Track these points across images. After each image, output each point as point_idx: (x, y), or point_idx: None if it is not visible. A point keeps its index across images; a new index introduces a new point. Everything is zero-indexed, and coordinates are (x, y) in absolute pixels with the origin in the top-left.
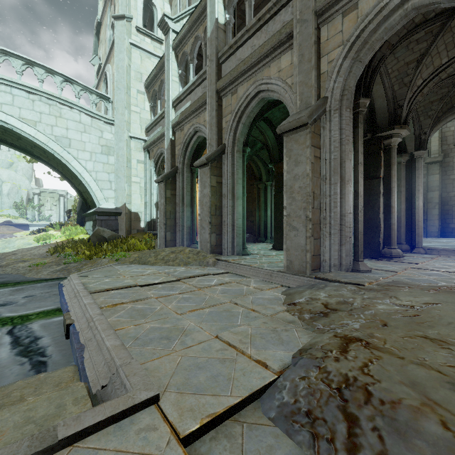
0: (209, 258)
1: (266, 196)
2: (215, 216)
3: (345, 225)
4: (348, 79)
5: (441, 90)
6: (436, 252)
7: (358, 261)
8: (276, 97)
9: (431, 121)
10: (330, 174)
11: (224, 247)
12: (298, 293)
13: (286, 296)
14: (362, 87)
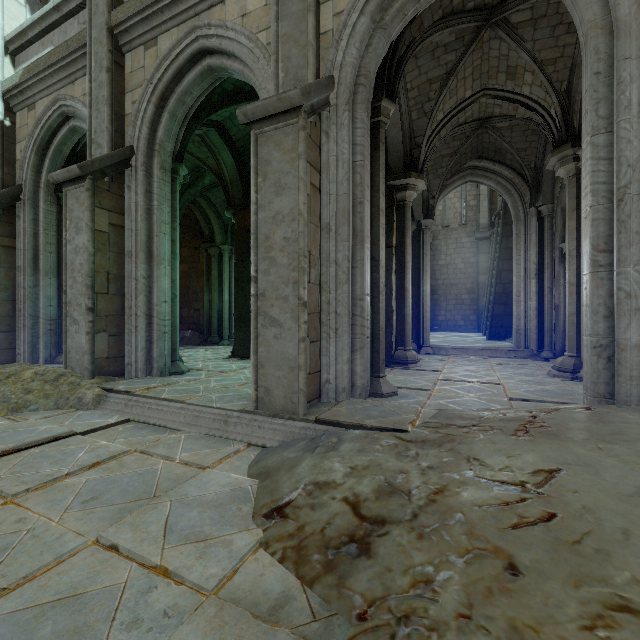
0: (86, 388)
1: (222, 269)
2: (105, 296)
3: (360, 316)
4: (365, 56)
5: (454, 142)
6: (444, 351)
7: (379, 377)
8: (237, 69)
9: (441, 182)
10: (337, 222)
11: (129, 360)
12: (288, 468)
13: (261, 483)
14: (386, 81)
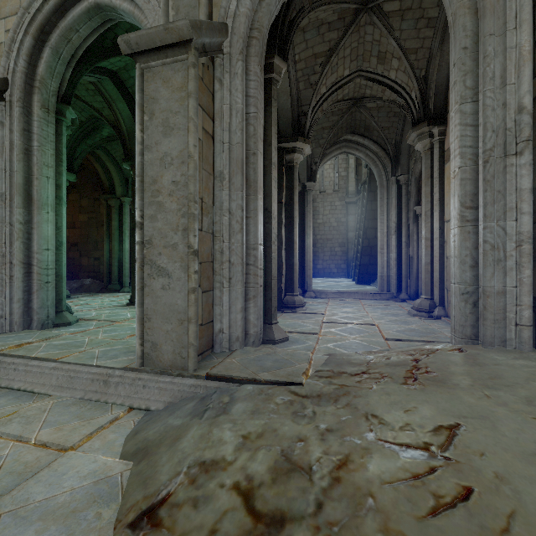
0: None
1: (123, 219)
2: None
3: (254, 265)
4: (258, 10)
5: (333, 117)
6: (324, 295)
7: (271, 324)
8: (127, 10)
9: (322, 151)
10: (230, 171)
11: (1, 312)
12: (170, 442)
13: (135, 467)
14: (278, 40)
